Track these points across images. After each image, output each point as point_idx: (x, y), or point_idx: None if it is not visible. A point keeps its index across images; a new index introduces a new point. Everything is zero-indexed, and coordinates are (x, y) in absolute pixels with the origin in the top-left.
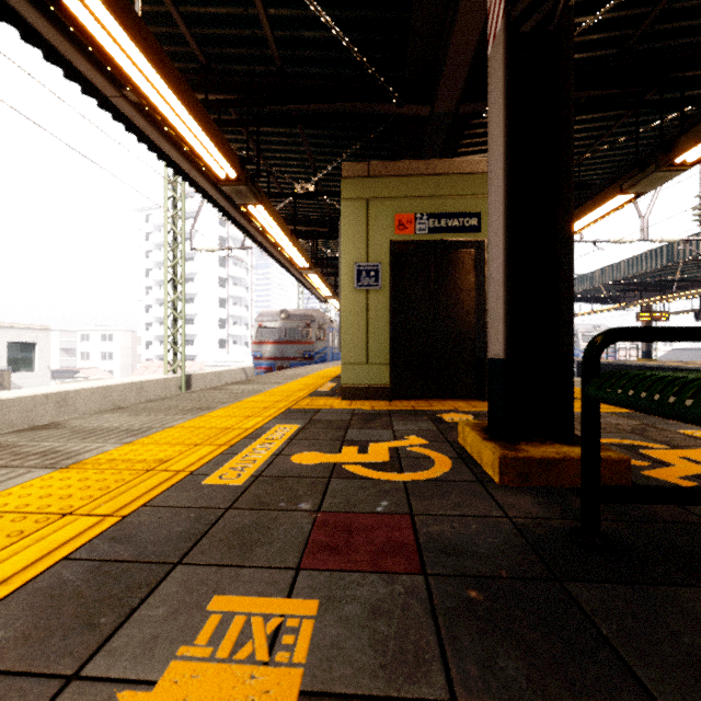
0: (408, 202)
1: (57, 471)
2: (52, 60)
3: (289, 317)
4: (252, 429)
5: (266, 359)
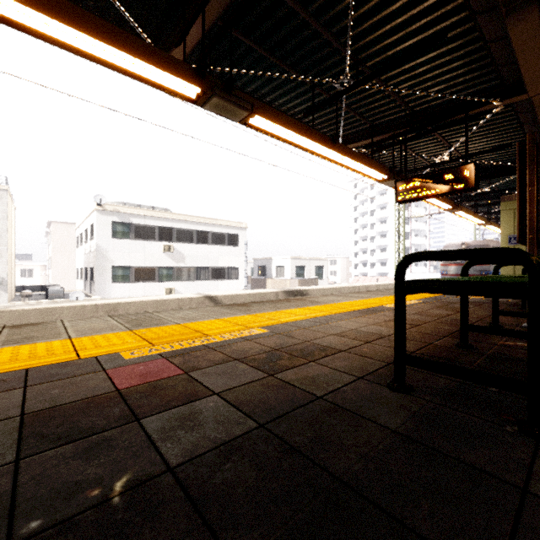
0: None
1: None
2: None
3: (468, 247)
4: None
5: (450, 275)
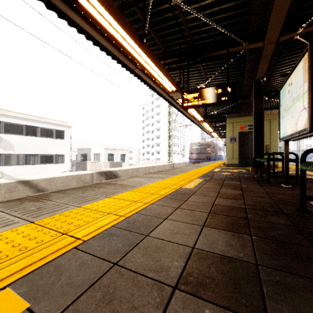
0: (243, 123)
1: (194, 170)
2: (169, 104)
3: (201, 144)
4: (212, 169)
5: (193, 159)
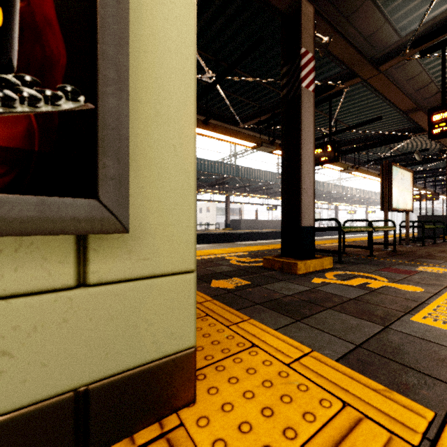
0: None
1: None
2: None
3: None
4: None
5: None
